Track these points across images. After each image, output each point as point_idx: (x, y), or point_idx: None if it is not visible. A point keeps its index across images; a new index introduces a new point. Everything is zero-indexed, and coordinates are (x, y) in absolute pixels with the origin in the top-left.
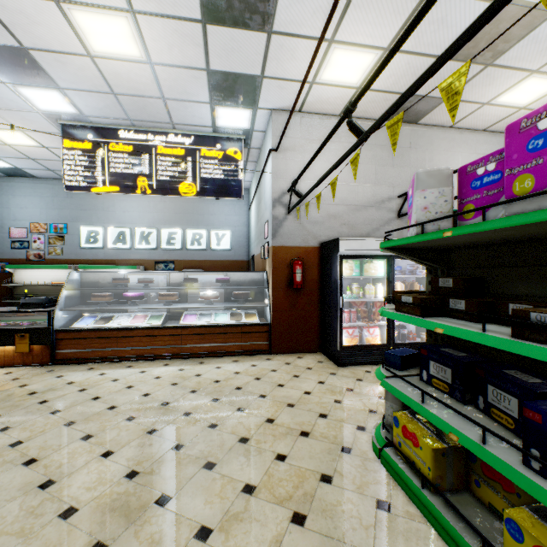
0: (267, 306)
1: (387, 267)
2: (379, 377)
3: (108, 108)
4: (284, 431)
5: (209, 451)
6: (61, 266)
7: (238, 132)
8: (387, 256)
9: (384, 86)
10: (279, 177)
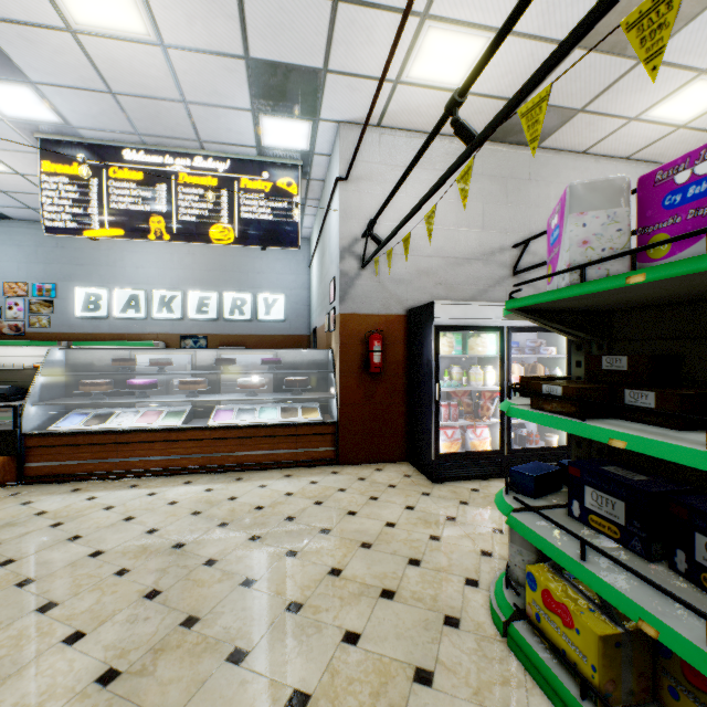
0: (334, 397)
1: (501, 343)
2: (502, 509)
3: (105, 115)
4: (356, 589)
5: (239, 629)
6: (46, 342)
7: (292, 155)
8: (501, 328)
9: (496, 90)
10: (349, 217)
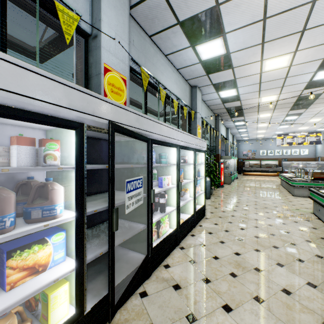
0: None
1: None
2: None
3: (290, 132)
4: None
5: None
6: (257, 160)
7: (320, 130)
8: None
9: None
10: None
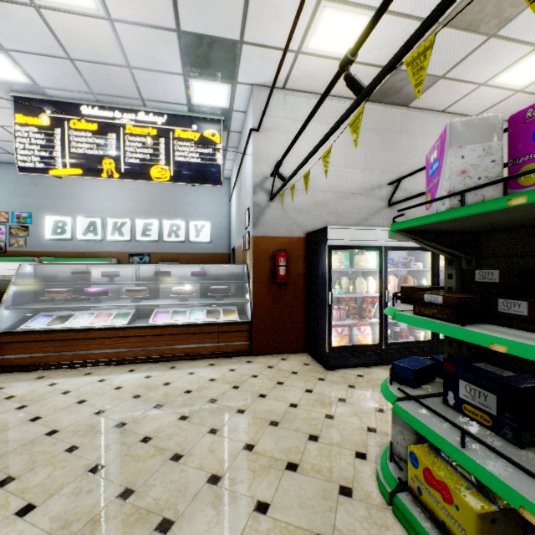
0: (248, 302)
1: (380, 260)
2: (387, 397)
3: (65, 77)
4: (266, 463)
5: (167, 500)
6: (23, 258)
7: (216, 111)
8: (380, 247)
9: (376, 59)
10: (260, 160)
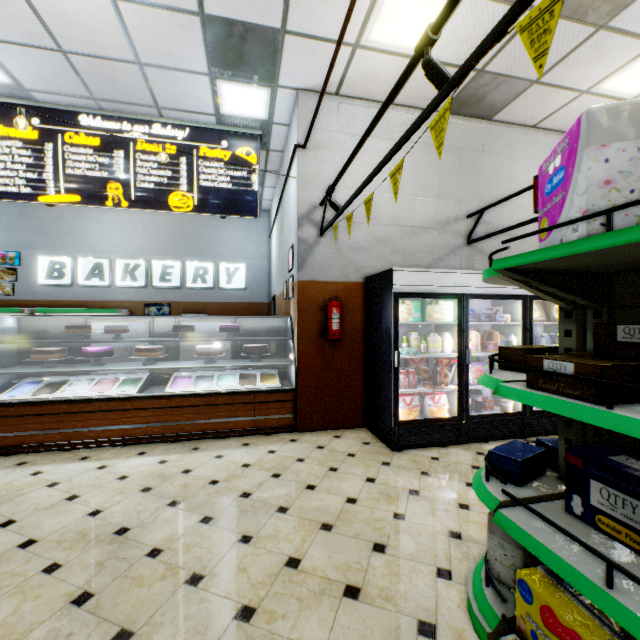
0: (292, 364)
1: (459, 311)
2: (485, 500)
3: (57, 76)
4: (316, 586)
5: None
6: (9, 309)
7: (251, 124)
8: (459, 295)
9: (455, 57)
10: (308, 184)
